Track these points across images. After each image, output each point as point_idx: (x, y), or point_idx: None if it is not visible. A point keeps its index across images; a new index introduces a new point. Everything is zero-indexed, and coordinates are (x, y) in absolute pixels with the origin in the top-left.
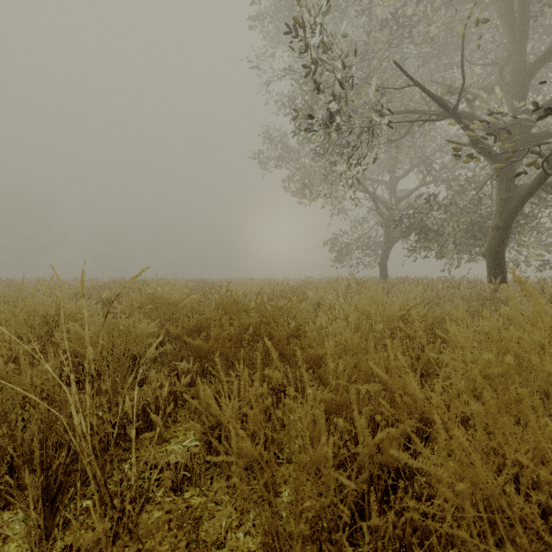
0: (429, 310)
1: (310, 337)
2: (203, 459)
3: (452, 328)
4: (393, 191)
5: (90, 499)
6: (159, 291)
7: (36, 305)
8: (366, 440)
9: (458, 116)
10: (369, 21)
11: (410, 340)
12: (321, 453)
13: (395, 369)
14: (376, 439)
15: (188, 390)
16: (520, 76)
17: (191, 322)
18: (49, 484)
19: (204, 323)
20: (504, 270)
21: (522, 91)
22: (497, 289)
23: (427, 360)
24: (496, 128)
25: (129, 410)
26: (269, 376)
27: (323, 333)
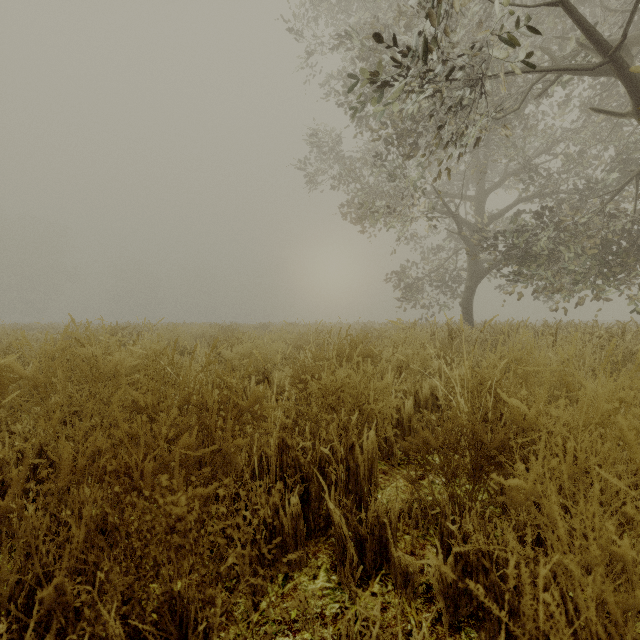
0: None
1: None
2: None
3: None
4: (481, 208)
5: None
6: (80, 353)
7: None
8: None
9: (622, 62)
10: None
11: None
12: None
13: None
14: None
15: None
16: None
17: (69, 462)
18: None
19: (107, 466)
20: None
21: None
22: None
23: None
24: None
25: None
26: None
27: None
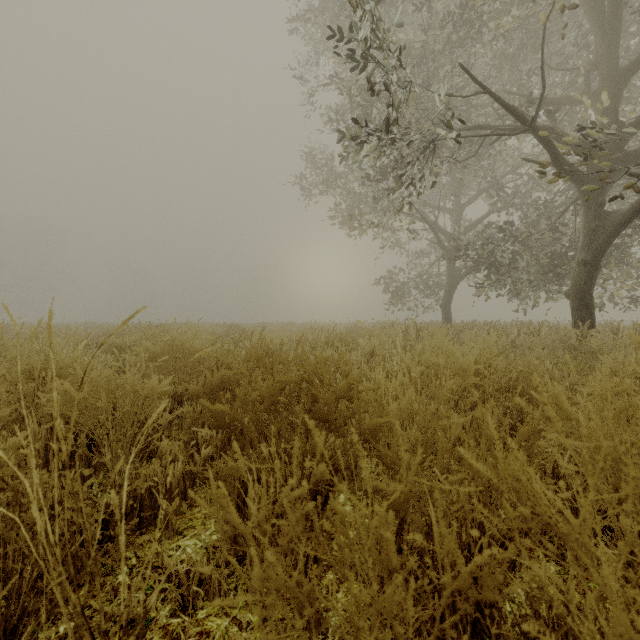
0: (511, 363)
1: (365, 399)
2: (226, 560)
3: (555, 389)
4: (458, 220)
5: (70, 621)
6: (178, 339)
7: (20, 357)
8: (458, 567)
9: (538, 129)
10: (430, 18)
11: (487, 399)
12: (392, 599)
13: (502, 462)
14: (472, 566)
15: (210, 463)
16: (611, 81)
17: (216, 377)
18: (7, 608)
19: (232, 378)
20: (593, 313)
21: (613, 100)
22: (585, 336)
23: (524, 434)
24: (582, 143)
25: (116, 507)
26: (312, 451)
27: (380, 393)
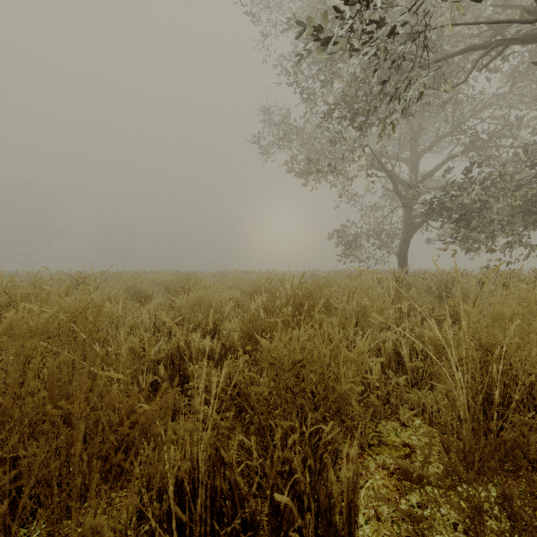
0: None
1: None
2: None
3: None
4: (415, 168)
5: None
6: None
7: None
8: None
9: None
10: None
11: None
12: None
13: None
14: None
15: None
16: None
17: None
18: None
19: None
20: None
21: None
22: None
23: None
24: None
25: None
26: None
27: None
